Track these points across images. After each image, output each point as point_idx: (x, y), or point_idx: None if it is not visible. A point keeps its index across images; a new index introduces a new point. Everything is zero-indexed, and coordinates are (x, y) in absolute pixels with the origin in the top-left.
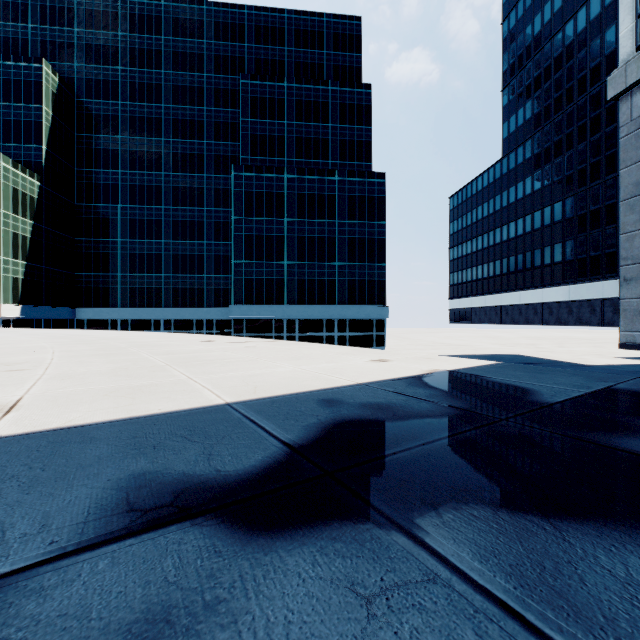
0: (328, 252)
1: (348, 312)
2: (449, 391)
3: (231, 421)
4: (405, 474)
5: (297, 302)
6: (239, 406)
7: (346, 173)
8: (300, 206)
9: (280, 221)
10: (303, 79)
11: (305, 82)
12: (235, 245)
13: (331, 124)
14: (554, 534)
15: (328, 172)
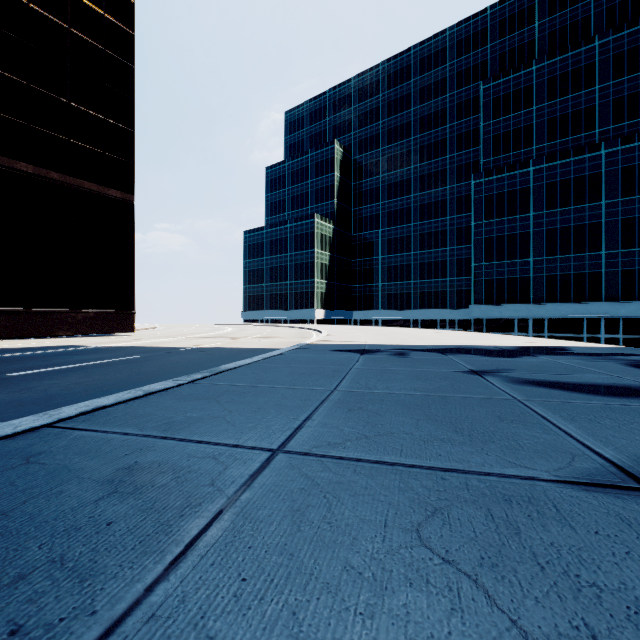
0: (589, 241)
1: (621, 310)
2: (522, 348)
3: (422, 346)
4: (453, 351)
5: (545, 300)
6: (427, 345)
7: (618, 141)
8: (549, 196)
9: (524, 217)
10: (557, 51)
11: (560, 53)
12: (474, 249)
13: (598, 86)
14: (466, 354)
15: (589, 148)
